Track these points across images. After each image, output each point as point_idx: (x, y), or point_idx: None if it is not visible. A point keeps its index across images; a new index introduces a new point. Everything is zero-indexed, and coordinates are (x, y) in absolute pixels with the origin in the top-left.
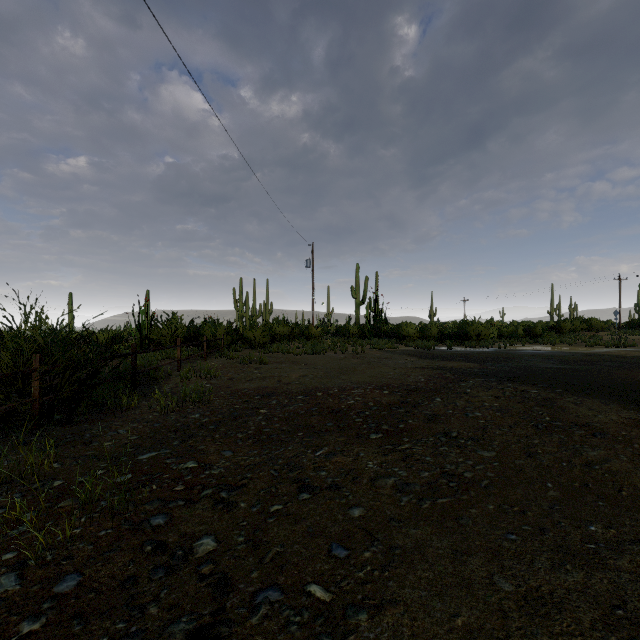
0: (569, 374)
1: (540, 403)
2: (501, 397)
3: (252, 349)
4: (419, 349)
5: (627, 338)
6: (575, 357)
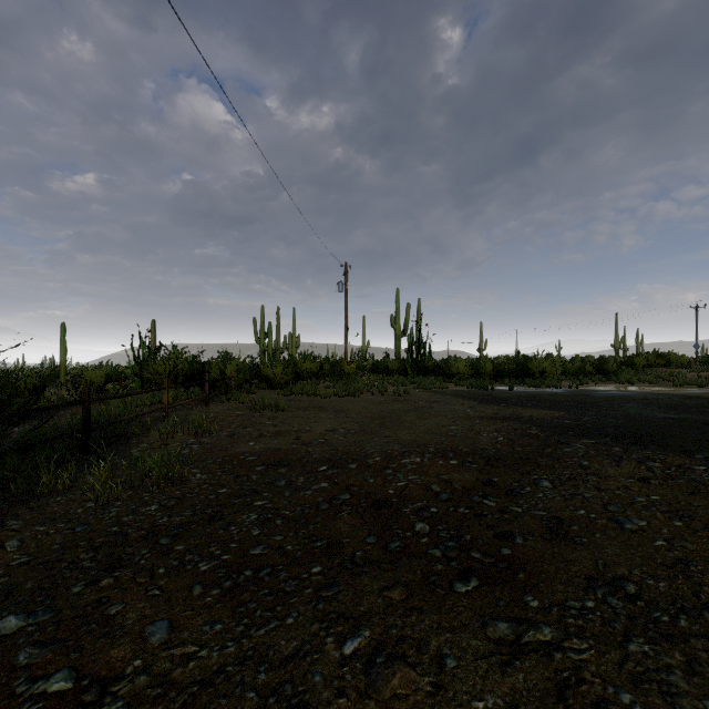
0: None
1: None
2: (650, 479)
3: (272, 389)
4: (473, 389)
5: None
6: (676, 401)
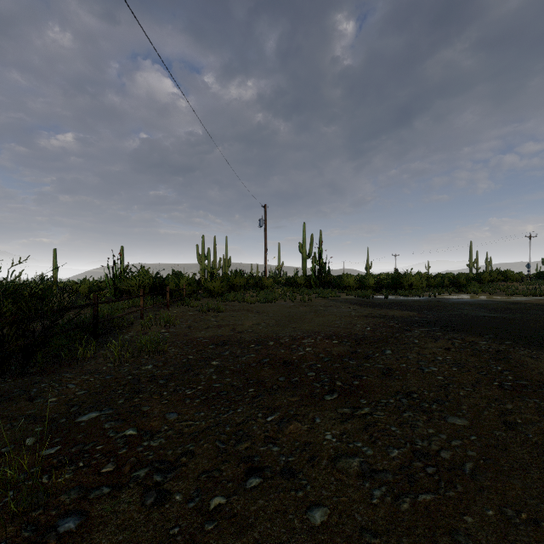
0: (507, 323)
1: (494, 356)
2: (451, 349)
3: (212, 298)
4: (359, 298)
5: (540, 288)
6: (501, 305)
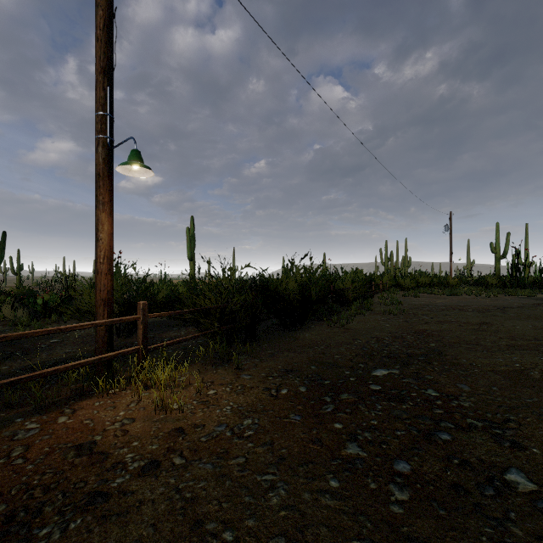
0: None
1: None
2: None
3: (403, 291)
4: None
5: None
6: None
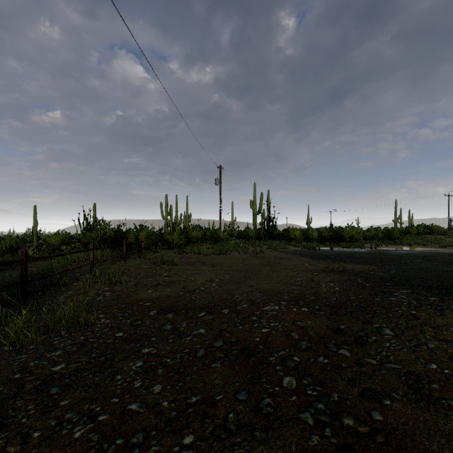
0: None
1: None
2: None
3: (171, 249)
4: (306, 249)
5: None
6: (448, 258)
